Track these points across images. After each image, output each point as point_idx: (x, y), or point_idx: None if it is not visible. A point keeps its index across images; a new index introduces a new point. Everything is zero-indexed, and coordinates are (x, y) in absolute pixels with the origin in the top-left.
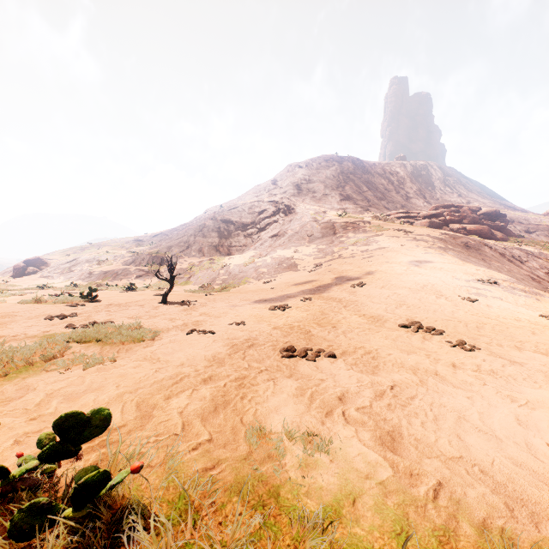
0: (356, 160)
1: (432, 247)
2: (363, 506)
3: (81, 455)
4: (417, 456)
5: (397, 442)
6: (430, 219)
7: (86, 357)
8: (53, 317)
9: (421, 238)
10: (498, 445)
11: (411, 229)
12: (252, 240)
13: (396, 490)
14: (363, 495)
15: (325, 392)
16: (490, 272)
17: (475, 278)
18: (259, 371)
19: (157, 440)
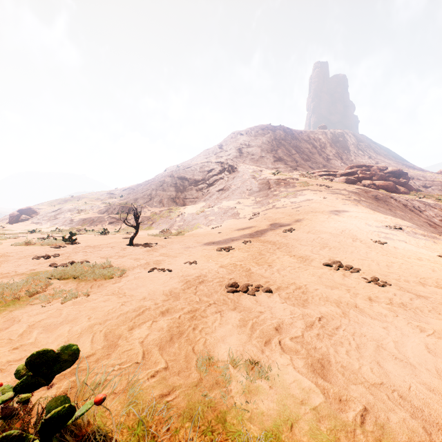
0: (286, 129)
1: (349, 199)
2: (299, 431)
3: (54, 382)
4: (344, 382)
5: (326, 369)
6: (346, 176)
7: (64, 292)
8: (39, 257)
9: (339, 192)
10: (413, 372)
11: (331, 184)
12: (203, 193)
13: (328, 415)
14: (299, 420)
15: (264, 323)
16: (396, 219)
17: (384, 224)
18: (208, 305)
19: (120, 368)
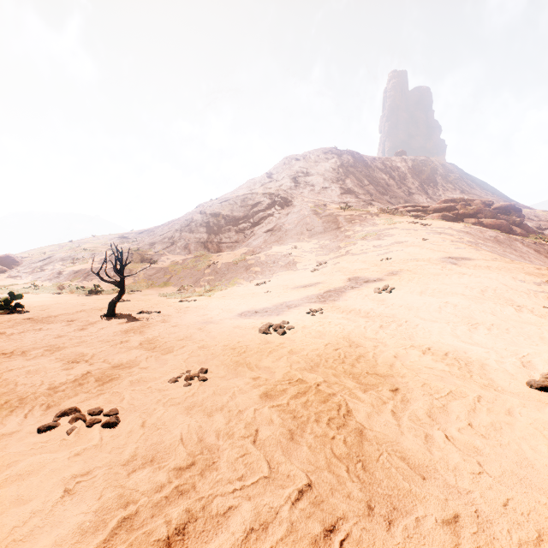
0: (355, 154)
1: (461, 241)
2: None
3: None
4: None
5: None
6: (441, 212)
7: None
8: None
9: (444, 232)
10: None
11: (427, 222)
12: (245, 236)
13: None
14: None
15: None
16: None
17: (545, 280)
18: None
19: None
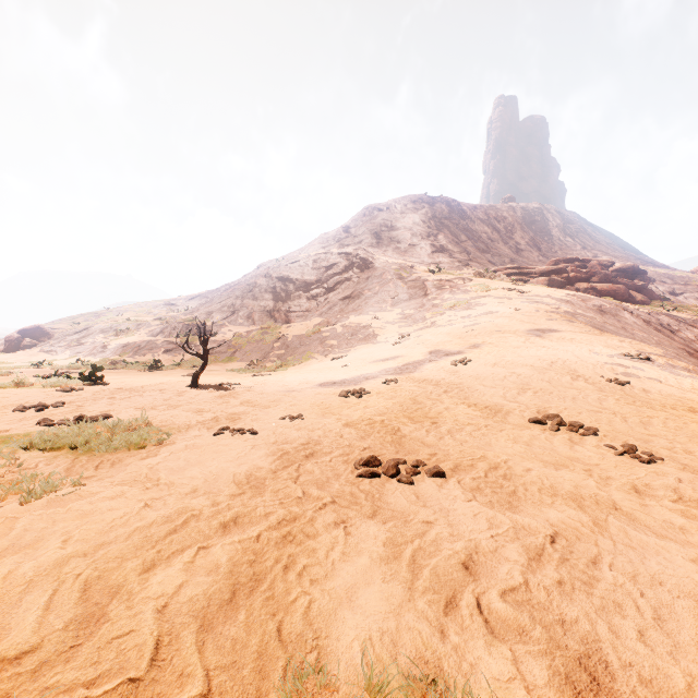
0: (452, 202)
1: (556, 311)
2: None
3: None
4: None
5: (606, 690)
6: (549, 276)
7: (41, 477)
8: (27, 408)
9: (541, 300)
10: None
11: (526, 288)
12: (318, 304)
13: None
14: None
15: (437, 550)
16: (638, 344)
17: (620, 352)
18: (320, 506)
19: None
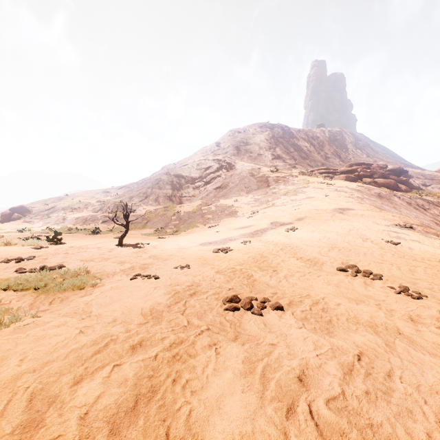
0: (284, 127)
1: (352, 197)
2: None
3: None
4: None
5: None
6: (346, 174)
7: (12, 310)
8: (10, 260)
9: (341, 190)
10: None
11: (332, 182)
12: (200, 191)
13: None
14: None
15: (279, 366)
16: (404, 218)
17: (393, 223)
18: (199, 332)
19: None
